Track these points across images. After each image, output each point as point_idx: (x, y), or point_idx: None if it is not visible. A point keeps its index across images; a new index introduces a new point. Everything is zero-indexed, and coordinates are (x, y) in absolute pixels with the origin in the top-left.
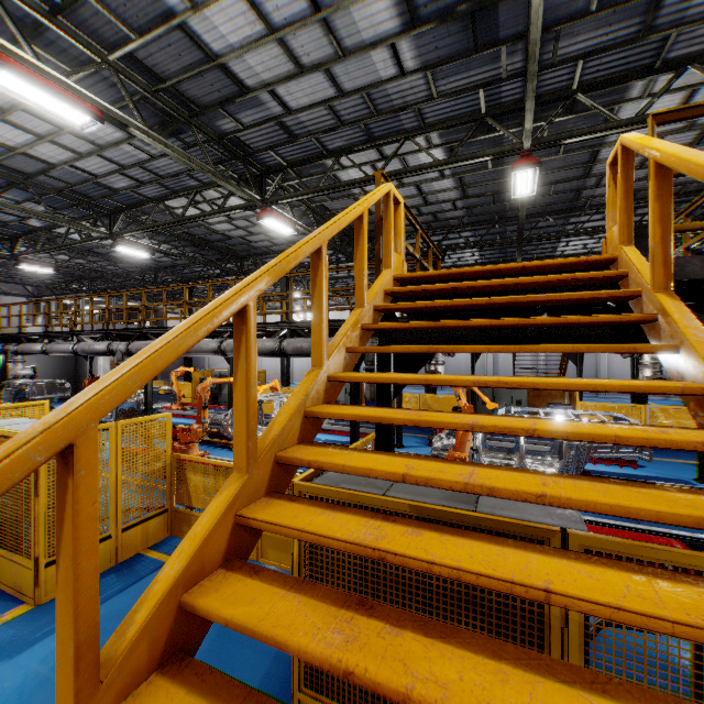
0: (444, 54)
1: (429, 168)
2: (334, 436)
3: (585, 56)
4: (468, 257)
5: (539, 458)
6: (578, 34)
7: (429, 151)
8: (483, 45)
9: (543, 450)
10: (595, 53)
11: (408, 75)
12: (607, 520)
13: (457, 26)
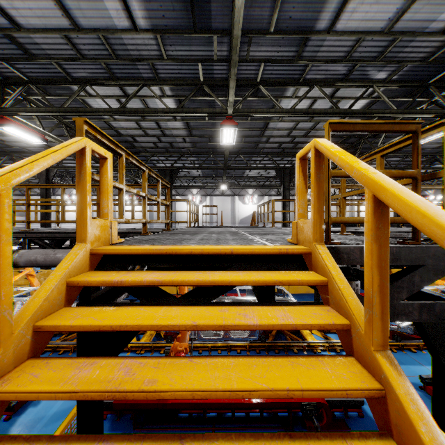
0: (171, 25)
1: (162, 113)
2: None
3: (265, 61)
4: (194, 172)
5: None
6: (262, 44)
7: (164, 98)
8: (200, 28)
9: None
10: (271, 61)
11: (141, 32)
12: None
13: (179, 4)
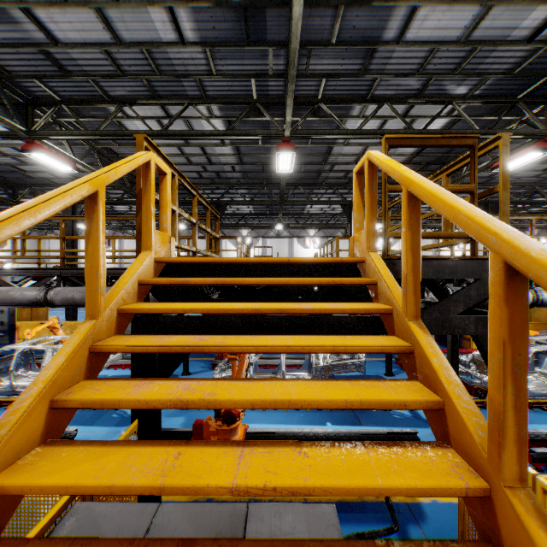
0: (221, 37)
1: (210, 135)
2: (122, 369)
3: (327, 76)
4: (244, 208)
5: (295, 373)
6: (323, 57)
7: (211, 119)
8: (254, 40)
9: (298, 363)
10: (333, 75)
11: (188, 45)
12: (342, 429)
13: (231, 15)
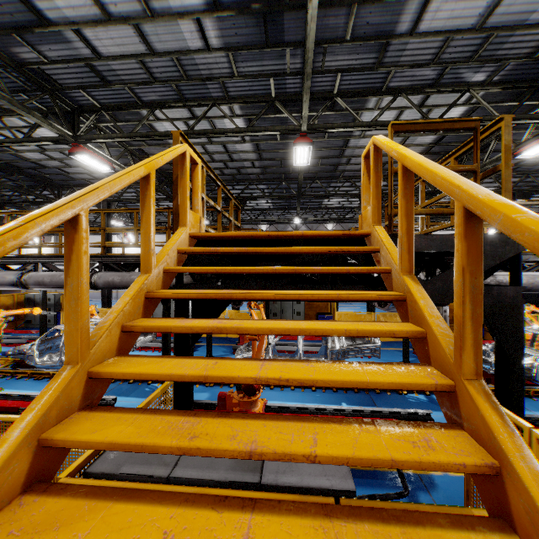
0: (243, 41)
1: (232, 133)
2: (152, 352)
3: (342, 71)
4: (263, 204)
5: (312, 358)
6: (338, 53)
7: (233, 118)
8: (273, 42)
9: (315, 350)
10: (348, 70)
11: (213, 51)
12: (356, 407)
13: (252, 21)
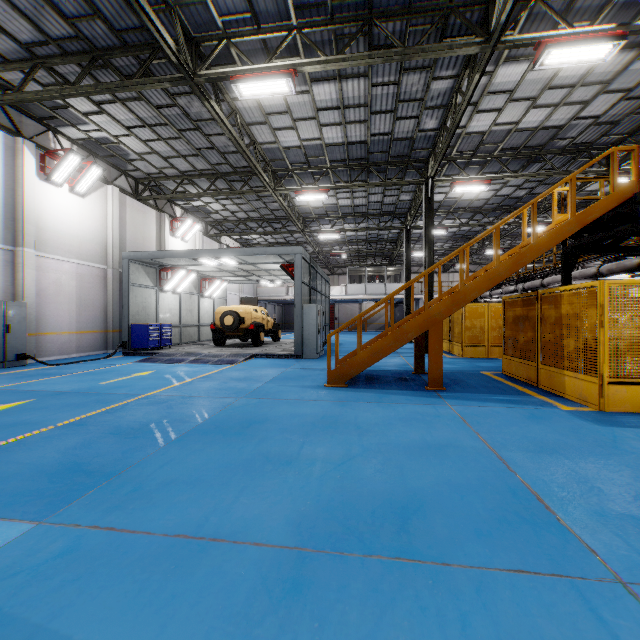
0: None
1: None
2: None
3: None
4: None
5: None
6: None
7: None
8: None
9: None
10: None
11: None
12: None
13: None
